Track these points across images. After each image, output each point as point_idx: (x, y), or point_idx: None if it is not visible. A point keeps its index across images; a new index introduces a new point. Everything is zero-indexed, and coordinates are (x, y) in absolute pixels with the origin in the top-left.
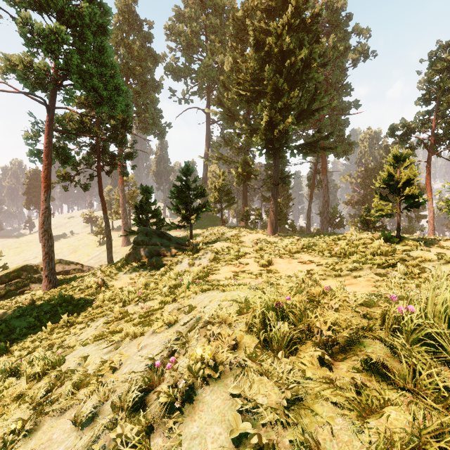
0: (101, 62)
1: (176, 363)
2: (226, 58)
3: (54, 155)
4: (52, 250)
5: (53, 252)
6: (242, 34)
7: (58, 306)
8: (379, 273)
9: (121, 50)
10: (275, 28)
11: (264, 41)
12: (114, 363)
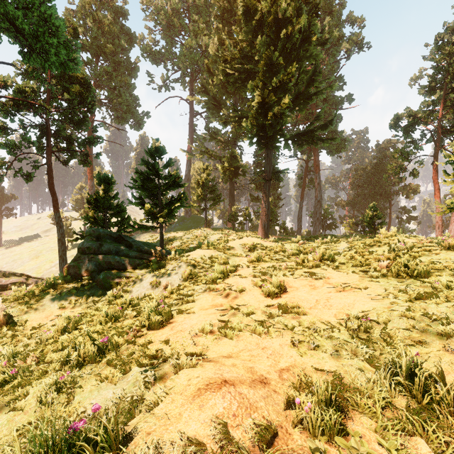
0: None
1: None
2: (211, 39)
3: None
4: None
5: None
6: (228, 16)
7: None
8: None
9: (89, 23)
10: None
11: (255, 9)
12: None
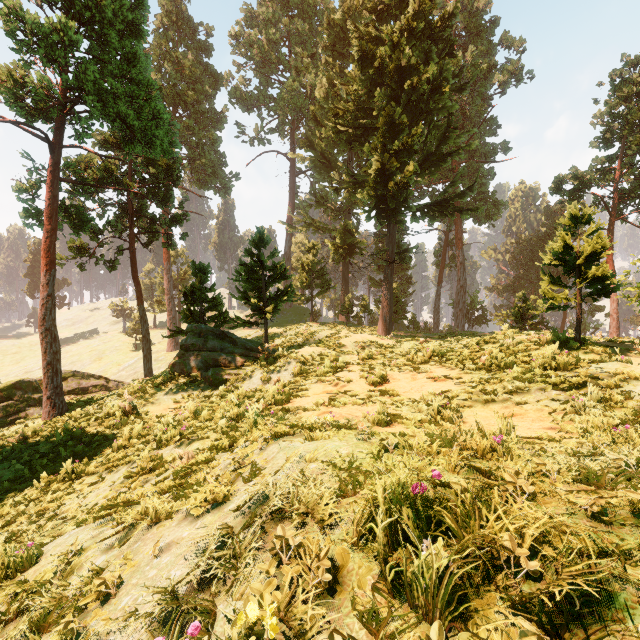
0: (132, 78)
1: (210, 614)
2: (319, 79)
3: (62, 216)
4: (57, 359)
5: (58, 361)
6: (341, 46)
7: (61, 446)
8: (556, 398)
9: (167, 67)
10: (389, 34)
11: (373, 54)
12: (110, 581)
